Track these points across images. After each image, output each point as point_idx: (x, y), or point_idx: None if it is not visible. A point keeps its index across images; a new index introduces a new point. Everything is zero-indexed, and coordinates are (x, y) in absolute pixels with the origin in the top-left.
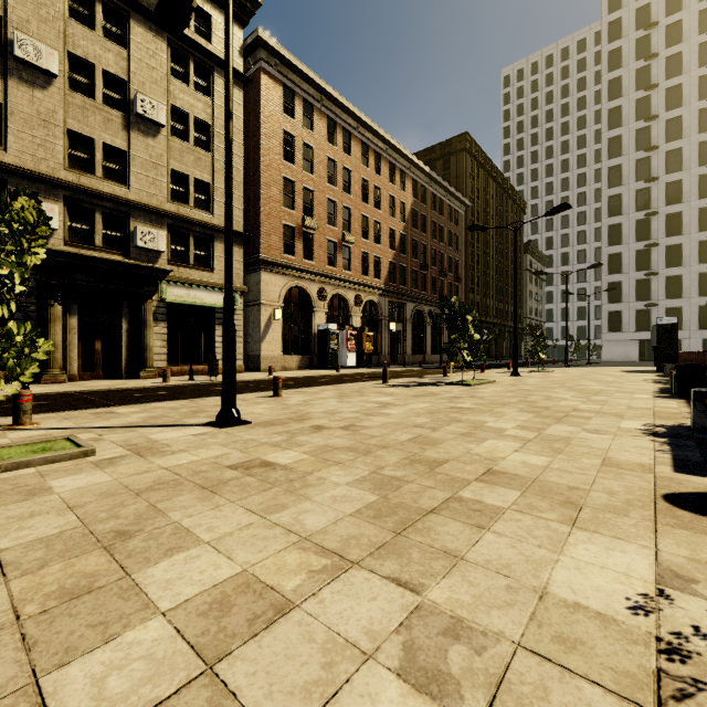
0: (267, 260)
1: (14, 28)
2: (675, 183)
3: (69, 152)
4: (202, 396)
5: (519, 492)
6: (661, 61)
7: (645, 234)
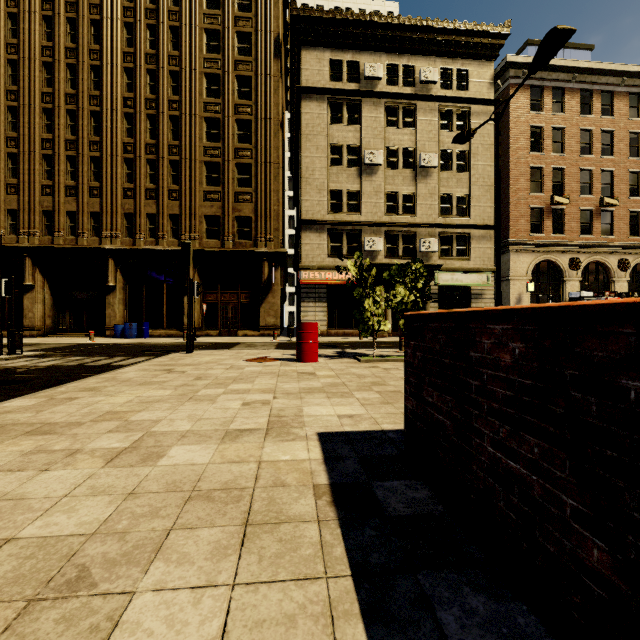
0: (515, 242)
1: (364, 148)
2: None
3: (386, 205)
4: None
5: None
6: None
7: None
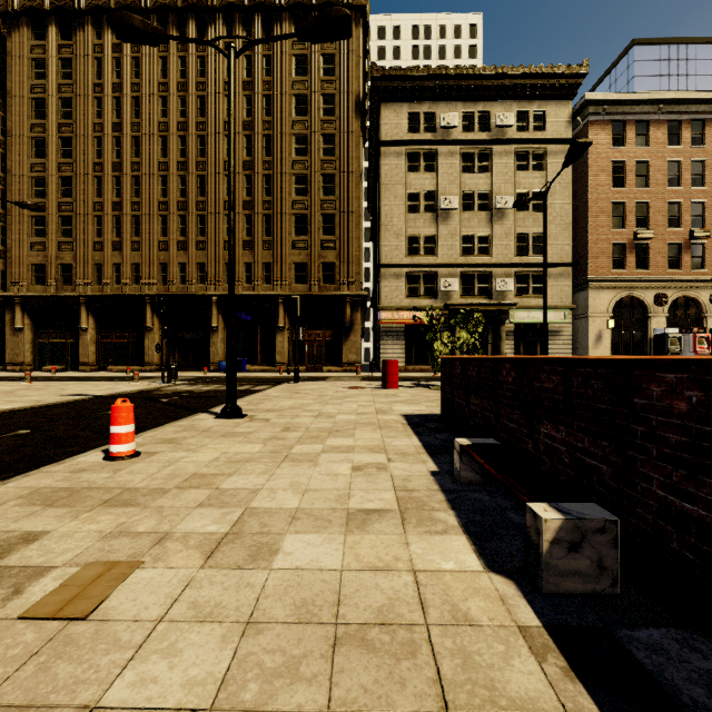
0: (594, 279)
1: (440, 194)
2: None
3: (461, 246)
4: None
5: None
6: None
7: None
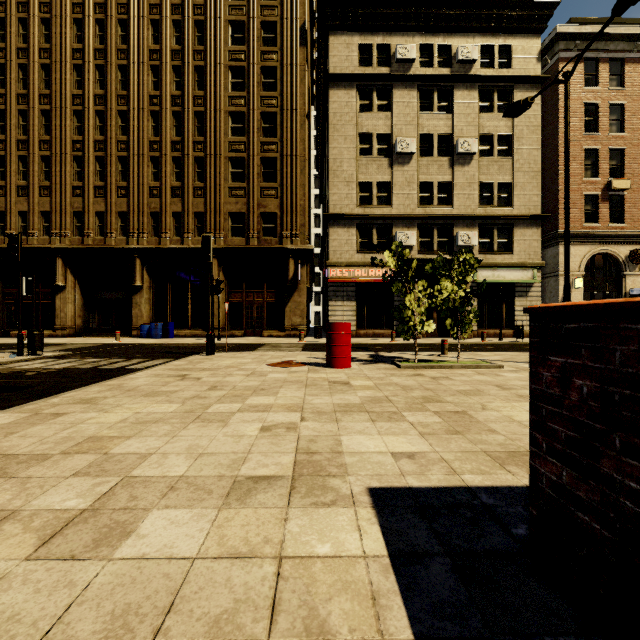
0: None
1: (395, 136)
2: None
3: (419, 196)
4: (523, 351)
5: None
6: None
7: None
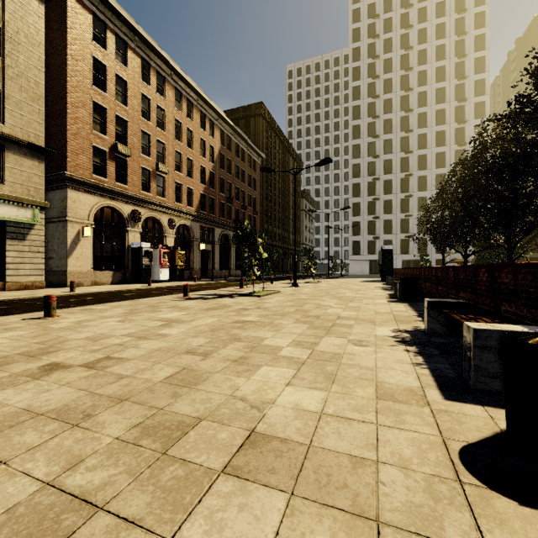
0: (74, 178)
1: None
2: (388, 161)
3: None
4: None
5: (286, 496)
6: (381, 81)
7: (373, 192)
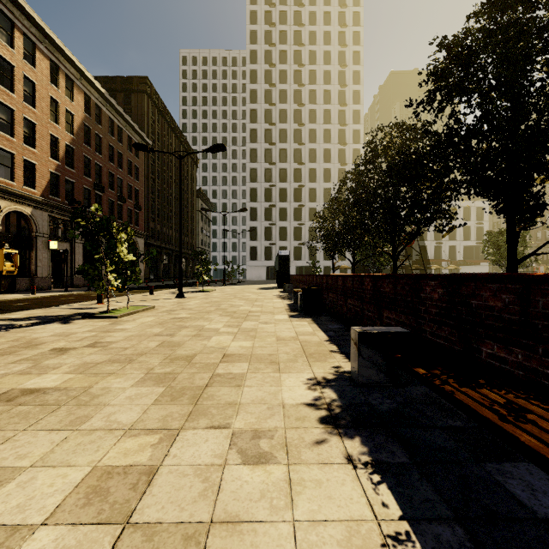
0: None
1: None
2: (284, 170)
3: None
4: None
5: None
6: (277, 90)
7: (269, 198)
